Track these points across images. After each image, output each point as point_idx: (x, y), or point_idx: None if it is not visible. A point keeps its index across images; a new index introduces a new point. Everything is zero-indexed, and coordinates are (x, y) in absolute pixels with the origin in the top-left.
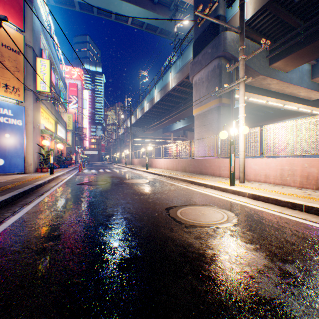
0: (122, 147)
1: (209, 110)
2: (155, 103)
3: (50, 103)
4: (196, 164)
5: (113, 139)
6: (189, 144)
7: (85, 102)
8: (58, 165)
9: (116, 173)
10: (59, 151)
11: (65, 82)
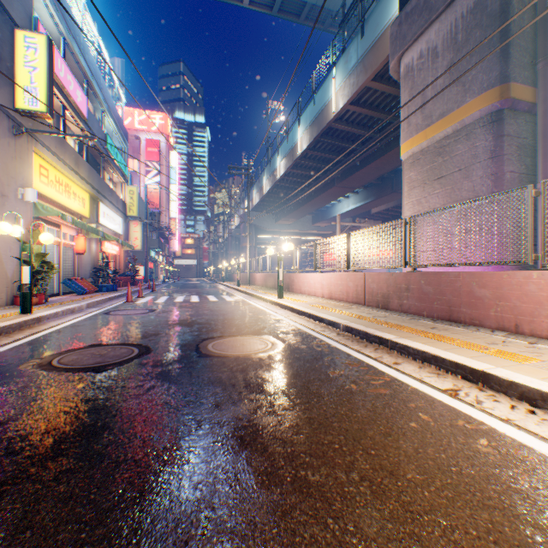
0: (236, 251)
1: (457, 131)
2: (299, 157)
3: (72, 153)
4: (428, 289)
5: (219, 236)
6: (403, 228)
7: (174, 173)
8: (94, 285)
9: (206, 306)
10: (103, 258)
11: (120, 122)
